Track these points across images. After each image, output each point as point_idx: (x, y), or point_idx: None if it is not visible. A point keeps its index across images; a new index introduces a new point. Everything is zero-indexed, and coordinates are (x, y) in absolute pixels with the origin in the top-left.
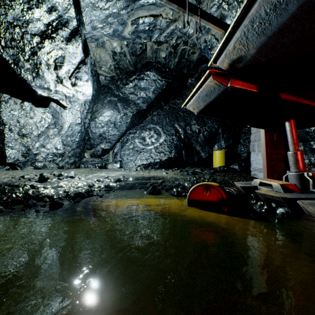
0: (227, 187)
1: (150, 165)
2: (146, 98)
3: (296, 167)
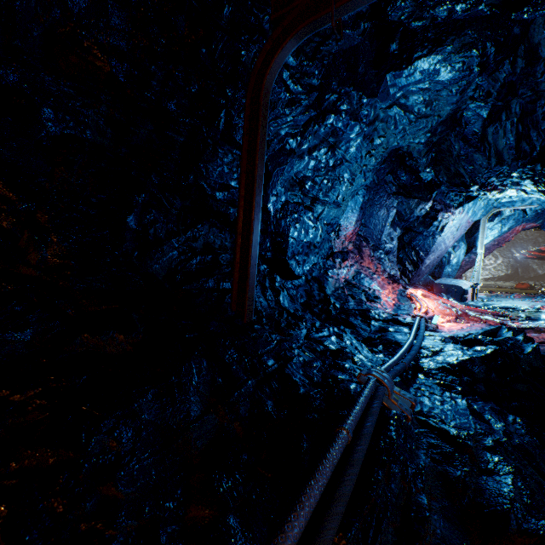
0: (536, 286)
1: (489, 279)
2: None
3: None
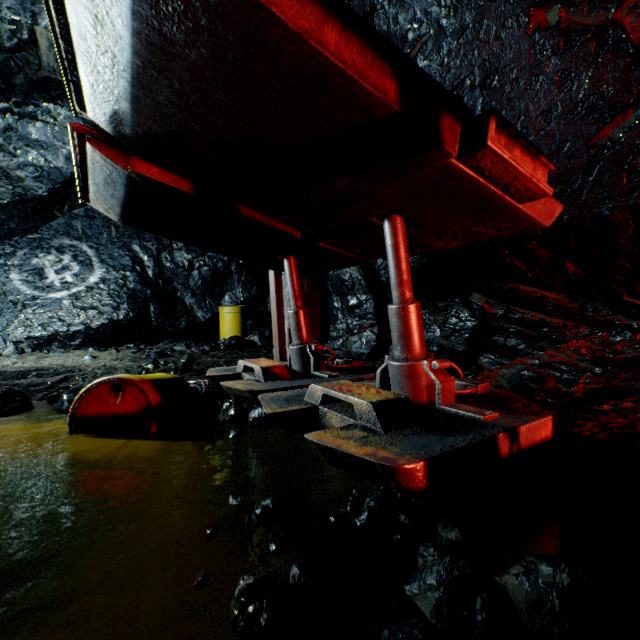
0: (196, 380)
1: (57, 339)
2: (49, 170)
3: (298, 337)
